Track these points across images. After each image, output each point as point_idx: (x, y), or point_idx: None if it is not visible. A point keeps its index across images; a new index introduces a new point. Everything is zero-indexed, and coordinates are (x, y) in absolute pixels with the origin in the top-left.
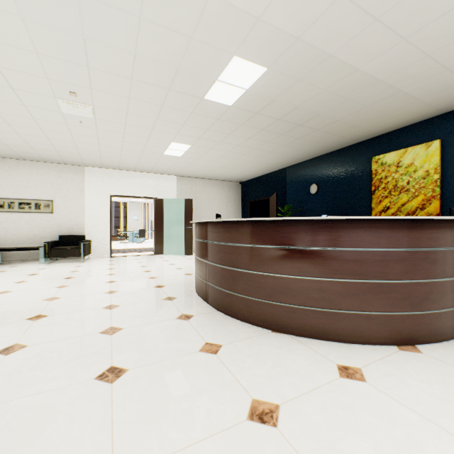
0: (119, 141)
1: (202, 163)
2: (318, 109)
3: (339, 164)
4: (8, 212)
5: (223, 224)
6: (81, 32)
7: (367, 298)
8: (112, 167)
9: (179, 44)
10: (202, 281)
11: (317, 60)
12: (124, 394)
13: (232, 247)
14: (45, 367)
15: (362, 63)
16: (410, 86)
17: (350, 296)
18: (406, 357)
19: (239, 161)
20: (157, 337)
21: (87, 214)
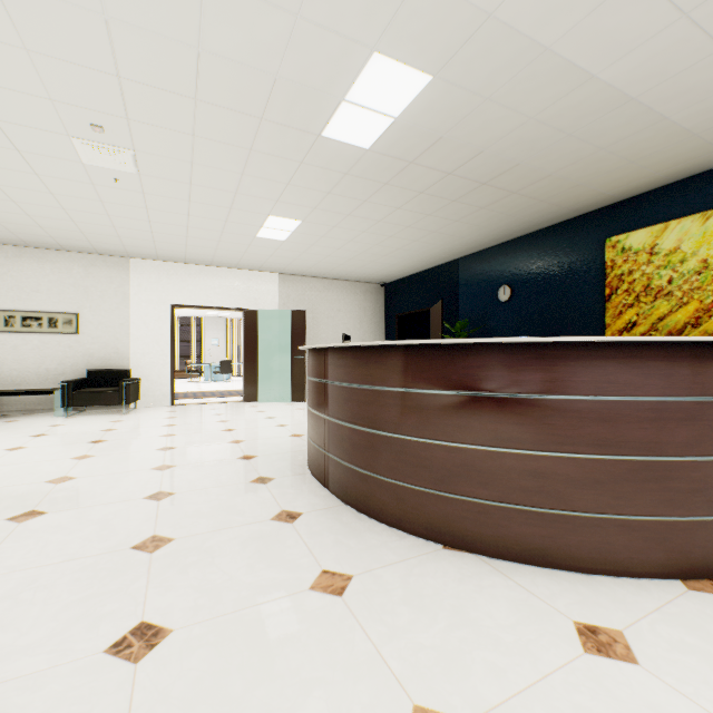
0: (182, 214)
1: (320, 252)
2: (518, 154)
3: (548, 252)
4: (5, 332)
5: (354, 351)
6: (100, 7)
7: (624, 489)
8: (174, 260)
9: (276, 29)
10: (318, 451)
11: (522, 59)
12: (156, 691)
13: (370, 392)
14: (16, 624)
15: (602, 64)
16: (683, 110)
17: (591, 485)
18: (706, 607)
19: (381, 248)
20: (233, 557)
21: (134, 336)
